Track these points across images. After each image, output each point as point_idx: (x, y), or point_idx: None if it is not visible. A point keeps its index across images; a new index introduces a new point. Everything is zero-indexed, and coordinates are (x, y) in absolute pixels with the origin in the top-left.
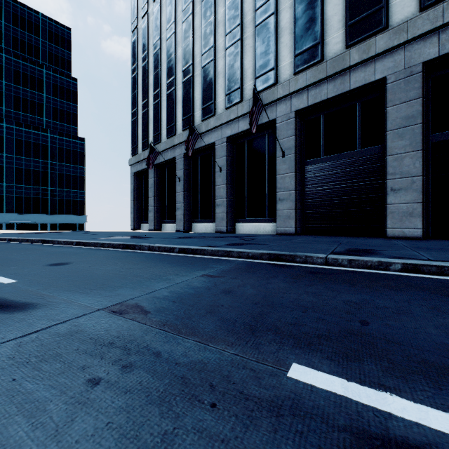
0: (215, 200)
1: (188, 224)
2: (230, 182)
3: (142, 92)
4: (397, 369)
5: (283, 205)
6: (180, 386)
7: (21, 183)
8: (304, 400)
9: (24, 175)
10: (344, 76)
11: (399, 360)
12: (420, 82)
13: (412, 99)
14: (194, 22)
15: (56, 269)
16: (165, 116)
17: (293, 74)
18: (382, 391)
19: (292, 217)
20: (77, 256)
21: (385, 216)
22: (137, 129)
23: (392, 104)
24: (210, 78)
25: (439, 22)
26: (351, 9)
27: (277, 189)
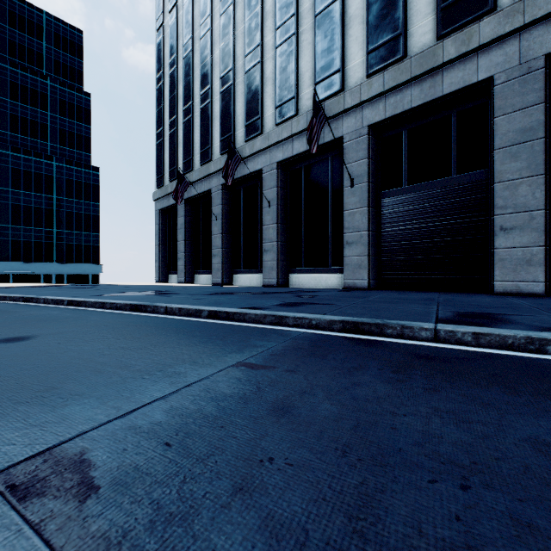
0: (262, 245)
1: (227, 275)
2: (282, 221)
3: (169, 106)
4: None
5: (351, 251)
6: None
7: (19, 224)
8: None
9: (22, 214)
10: (435, 77)
11: None
12: (542, 81)
13: (531, 106)
14: (235, 15)
15: None
16: (199, 136)
17: (365, 76)
18: None
19: (364, 266)
20: (54, 324)
21: (492, 265)
22: (163, 154)
23: (502, 112)
24: (255, 86)
25: None
26: None
27: (344, 229)
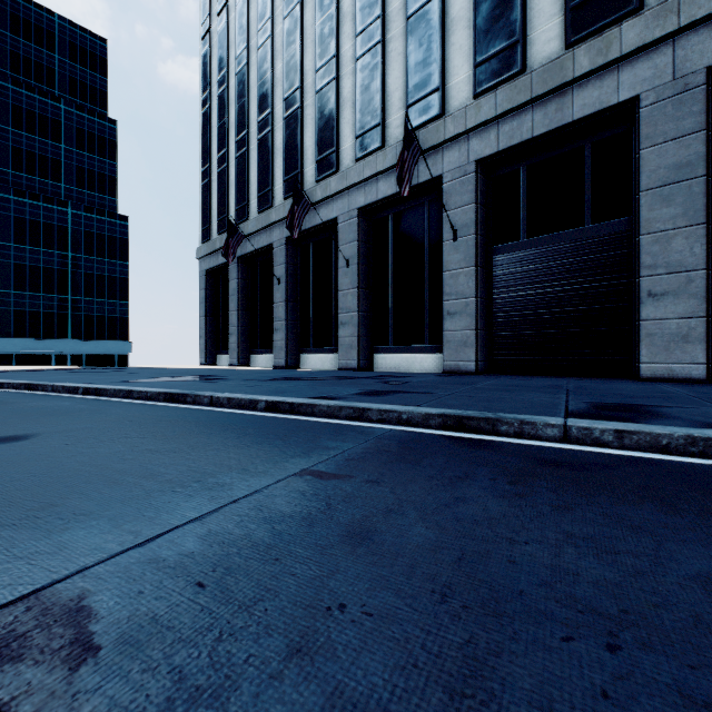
0: (338, 316)
1: (293, 355)
2: (364, 285)
3: (217, 137)
4: None
5: (454, 324)
6: None
7: (23, 289)
8: None
9: (28, 276)
10: (563, 98)
11: None
12: (703, 102)
13: (688, 134)
14: (304, 17)
15: None
16: (256, 175)
17: (472, 96)
18: None
19: (470, 343)
20: (63, 418)
21: (637, 341)
22: (209, 198)
23: (650, 143)
24: (329, 110)
25: None
26: None
27: (444, 295)
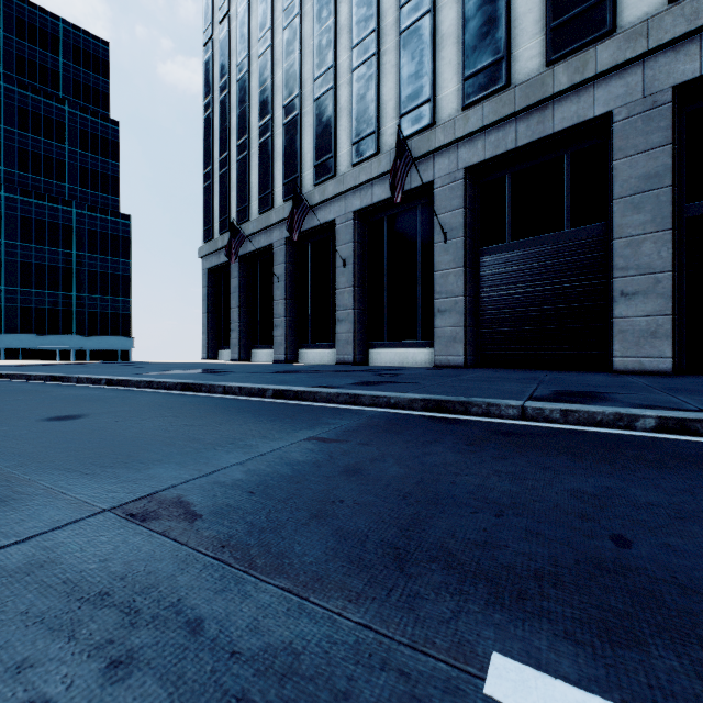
0: (335, 313)
1: (292, 350)
2: (359, 284)
3: (219, 141)
4: None
5: (444, 320)
6: None
7: (29, 286)
8: None
9: (34, 274)
10: (544, 111)
11: None
12: (669, 118)
13: (656, 147)
14: (302, 29)
15: (56, 426)
16: (257, 178)
17: (461, 108)
18: None
19: (459, 339)
20: (101, 403)
21: (611, 337)
22: (211, 200)
23: (623, 155)
24: (327, 118)
25: (701, 19)
26: (556, 2)
27: (435, 293)
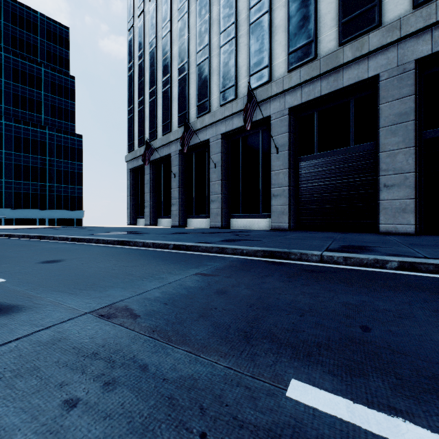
0: (209, 196)
1: (183, 219)
2: (225, 178)
3: (138, 89)
4: (407, 386)
5: (276, 201)
6: (167, 409)
7: (20, 179)
8: (306, 428)
9: (22, 171)
10: (338, 74)
11: (408, 376)
12: (413, 79)
13: (405, 96)
14: (189, 21)
15: (48, 266)
16: (161, 113)
17: (287, 71)
18: (393, 416)
19: (286, 212)
20: (71, 253)
21: (378, 212)
22: (133, 126)
23: (385, 101)
24: (205, 76)
25: (432, 19)
26: (345, 7)
27: (271, 185)
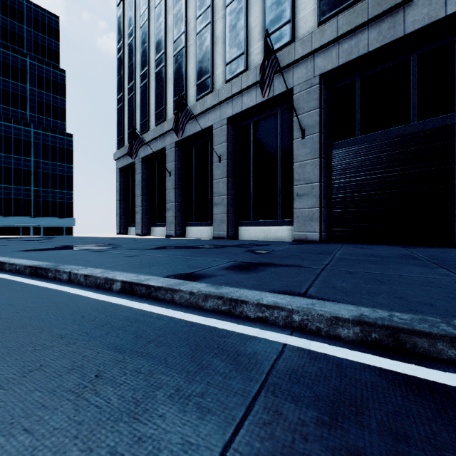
0: (212, 199)
1: (180, 227)
2: (231, 175)
3: (128, 73)
4: None
5: (302, 203)
6: None
7: None
8: None
9: (3, 174)
10: (395, 17)
11: None
12: None
13: None
14: None
15: None
16: (154, 98)
17: (317, 24)
18: None
19: (315, 218)
20: None
21: None
22: (123, 117)
23: None
24: (206, 46)
25: None
26: None
27: (294, 181)
